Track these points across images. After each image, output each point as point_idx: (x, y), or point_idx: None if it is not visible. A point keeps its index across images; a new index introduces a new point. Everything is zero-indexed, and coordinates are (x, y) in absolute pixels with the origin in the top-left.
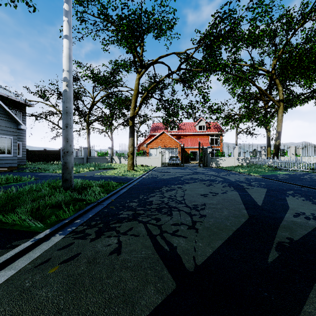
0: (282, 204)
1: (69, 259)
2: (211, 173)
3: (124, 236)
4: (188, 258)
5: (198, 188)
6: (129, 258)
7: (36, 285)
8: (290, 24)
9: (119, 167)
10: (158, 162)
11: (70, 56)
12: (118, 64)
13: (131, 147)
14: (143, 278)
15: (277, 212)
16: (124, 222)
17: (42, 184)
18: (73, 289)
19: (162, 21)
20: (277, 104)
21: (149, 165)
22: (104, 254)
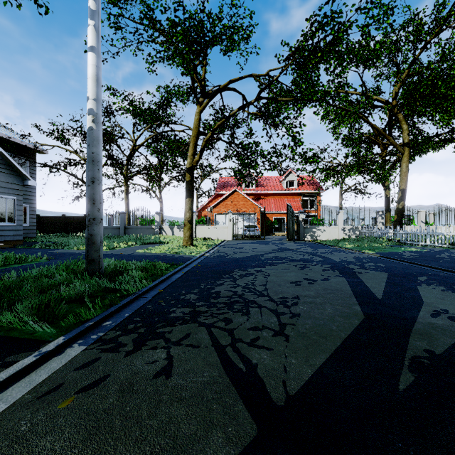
0: (413, 296)
1: (92, 386)
2: (305, 250)
3: (177, 347)
4: (275, 384)
5: (286, 273)
6: (183, 383)
7: (37, 430)
8: (419, 33)
9: (171, 241)
10: (227, 233)
11: (98, 77)
12: (169, 91)
13: (188, 212)
14: (206, 418)
15: (406, 309)
16: (177, 326)
17: (56, 267)
18: (95, 437)
19: (233, 28)
20: (400, 150)
21: (214, 238)
22: (146, 376)
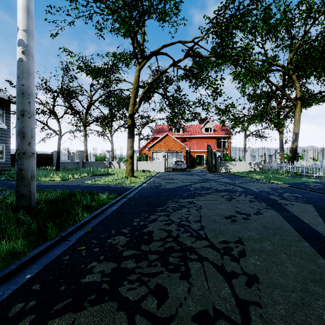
0: None
1: None
2: (224, 180)
3: None
4: None
5: (217, 205)
6: None
7: None
8: (311, 11)
9: (117, 173)
10: (161, 167)
11: (29, 8)
12: (116, 56)
13: (129, 150)
14: None
15: None
16: (84, 309)
17: None
18: None
19: None
20: (294, 103)
21: (151, 170)
22: None
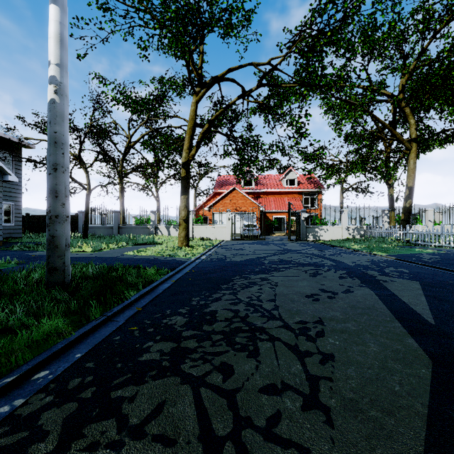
0: None
1: None
2: (311, 251)
3: (135, 444)
4: None
5: (297, 282)
6: None
7: None
8: (429, 21)
9: (166, 242)
10: (226, 233)
11: (62, 37)
12: (164, 82)
13: (183, 210)
14: None
15: None
16: (146, 382)
17: (14, 276)
18: None
19: (232, 8)
20: (407, 146)
21: (212, 238)
22: None
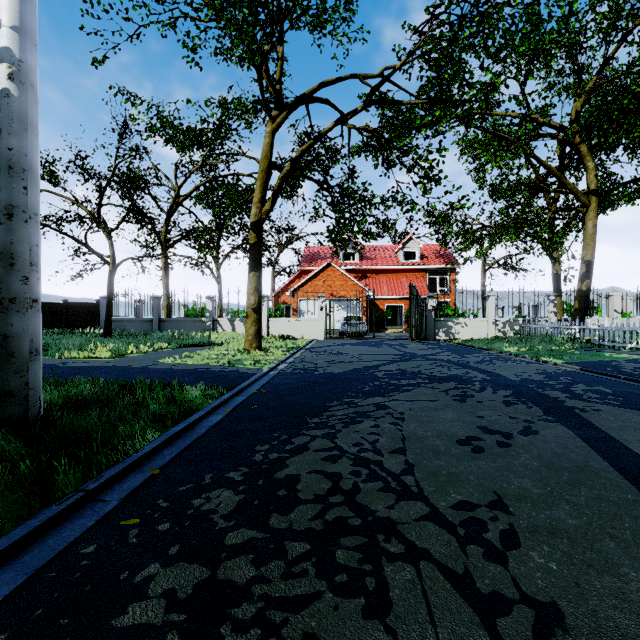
0: None
1: None
2: (446, 357)
3: None
4: None
5: (436, 411)
6: None
7: None
8: (619, 15)
9: (229, 342)
10: (317, 329)
11: None
12: (226, 105)
13: (253, 294)
14: None
15: None
16: None
17: None
18: None
19: None
20: (583, 201)
21: (297, 337)
22: None
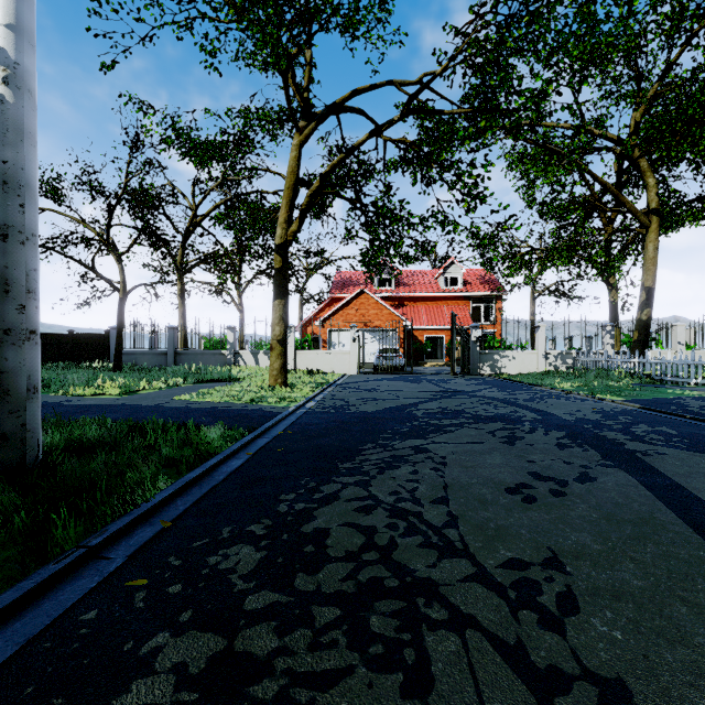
0: None
1: None
2: (492, 394)
3: None
4: None
5: (482, 455)
6: None
7: None
8: (683, 16)
9: (252, 377)
10: (349, 362)
11: None
12: (248, 115)
13: (278, 324)
14: None
15: None
16: None
17: None
18: None
19: None
20: (643, 221)
21: (328, 371)
22: None
